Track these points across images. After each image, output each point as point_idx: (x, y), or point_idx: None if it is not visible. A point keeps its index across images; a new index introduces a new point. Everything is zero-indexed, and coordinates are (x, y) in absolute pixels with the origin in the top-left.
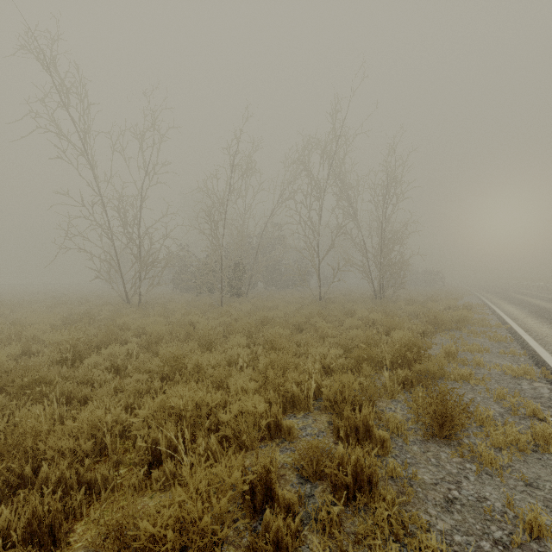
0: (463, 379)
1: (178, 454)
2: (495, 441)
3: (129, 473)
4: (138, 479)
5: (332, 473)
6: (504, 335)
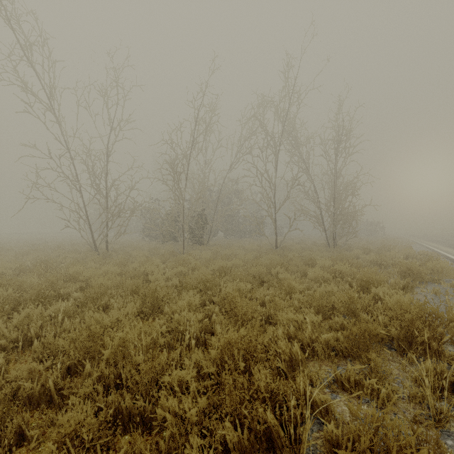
0: None
1: None
2: None
3: None
4: None
5: None
6: None
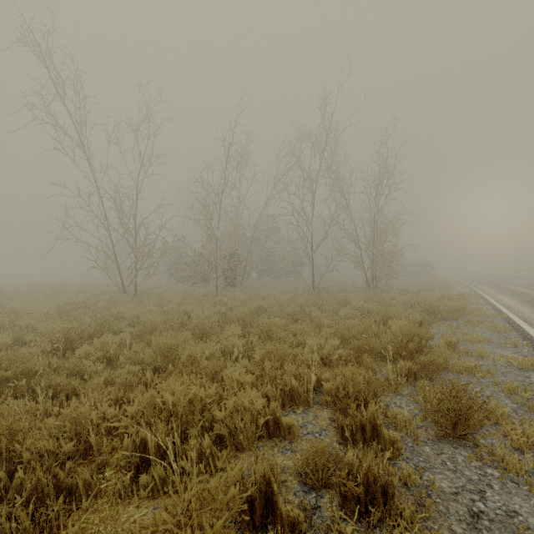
0: (468, 371)
1: (168, 457)
2: (515, 442)
3: (114, 477)
4: (124, 485)
5: (341, 484)
6: (502, 325)
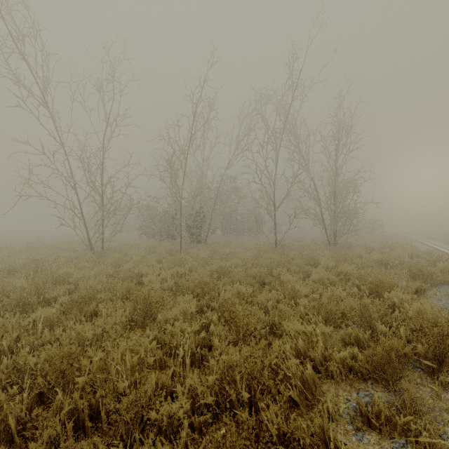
0: None
1: None
2: None
3: None
4: None
5: None
6: None
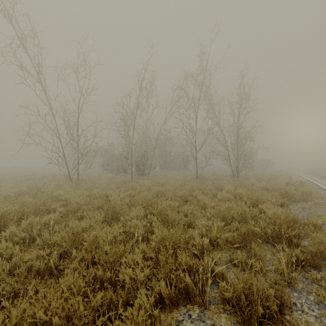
0: None
1: None
2: None
3: None
4: None
5: None
6: None
